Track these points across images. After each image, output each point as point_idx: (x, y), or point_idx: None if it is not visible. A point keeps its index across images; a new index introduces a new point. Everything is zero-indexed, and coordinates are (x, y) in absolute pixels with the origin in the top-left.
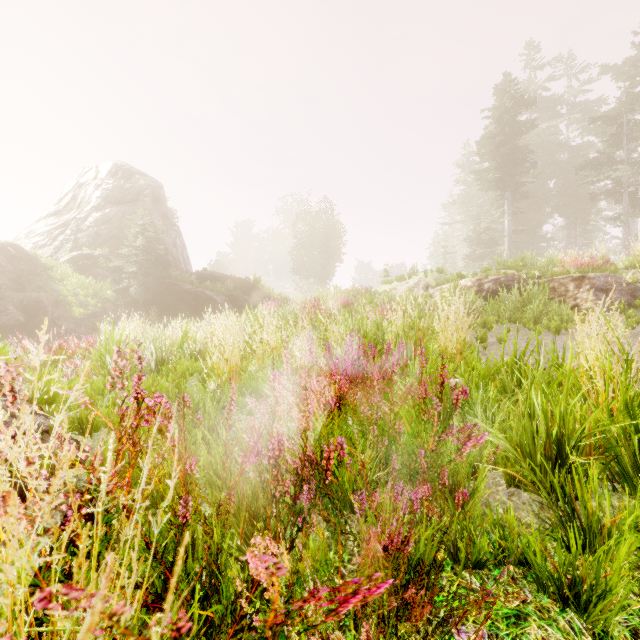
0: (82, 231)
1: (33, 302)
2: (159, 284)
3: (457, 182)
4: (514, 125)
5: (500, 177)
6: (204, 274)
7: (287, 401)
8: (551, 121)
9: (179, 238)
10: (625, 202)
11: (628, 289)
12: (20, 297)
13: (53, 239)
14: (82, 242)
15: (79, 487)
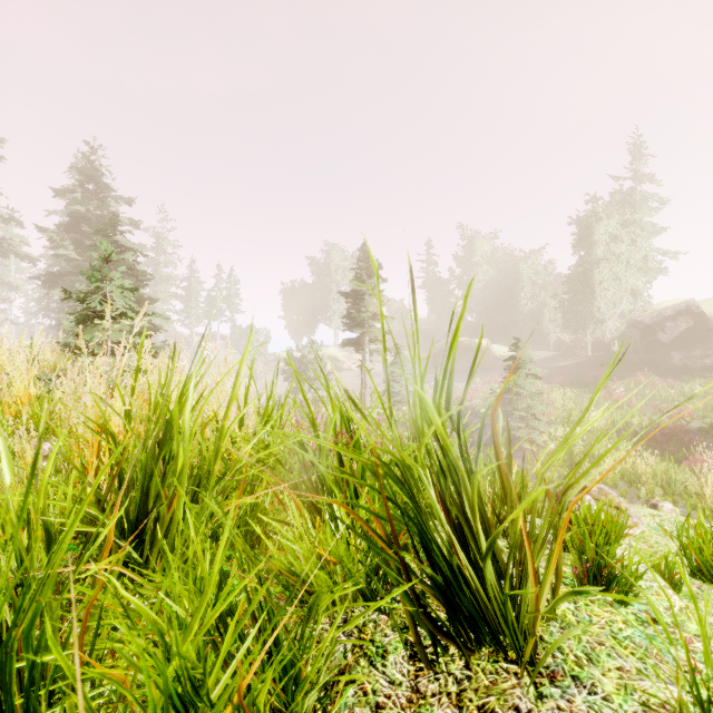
0: None
1: None
2: None
3: None
4: None
5: None
6: None
7: None
8: None
9: None
10: None
11: None
12: None
13: None
14: None
15: None
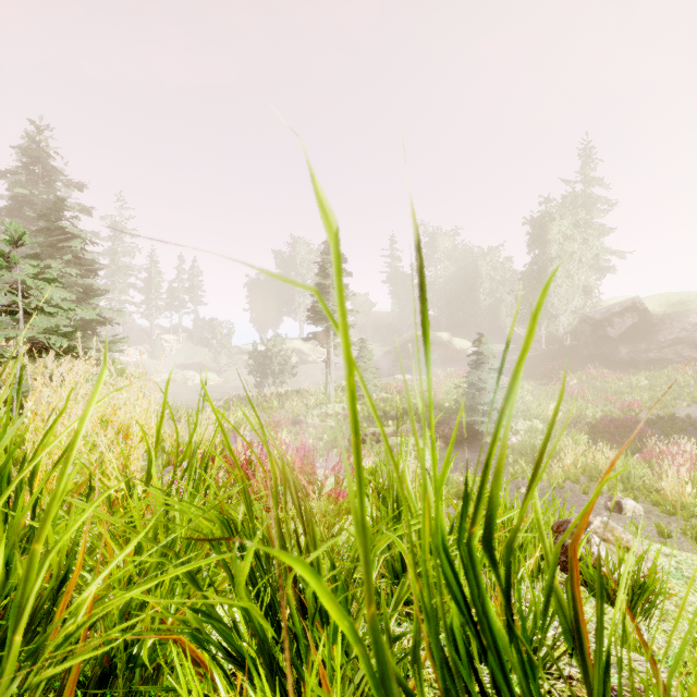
0: None
1: None
2: None
3: None
4: None
5: None
6: None
7: None
8: None
9: None
10: None
11: None
12: None
13: None
14: None
15: None
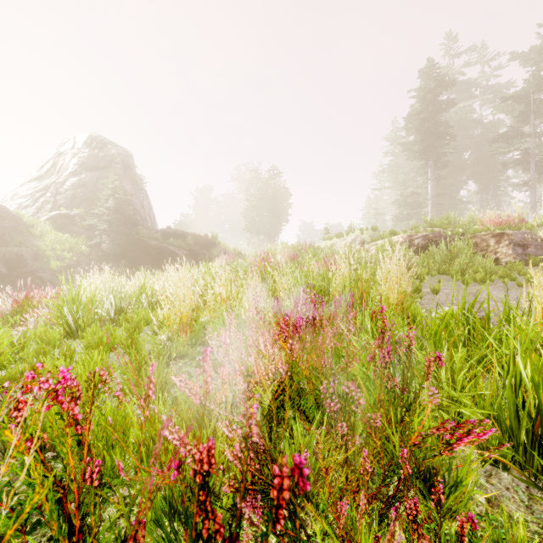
0: (60, 194)
1: (14, 256)
2: (128, 240)
3: (386, 153)
4: (436, 103)
5: (424, 148)
6: (168, 231)
7: (234, 358)
8: (467, 101)
9: (146, 200)
10: (532, 170)
11: (542, 244)
12: (3, 251)
13: (35, 201)
14: (60, 203)
15: (1, 459)
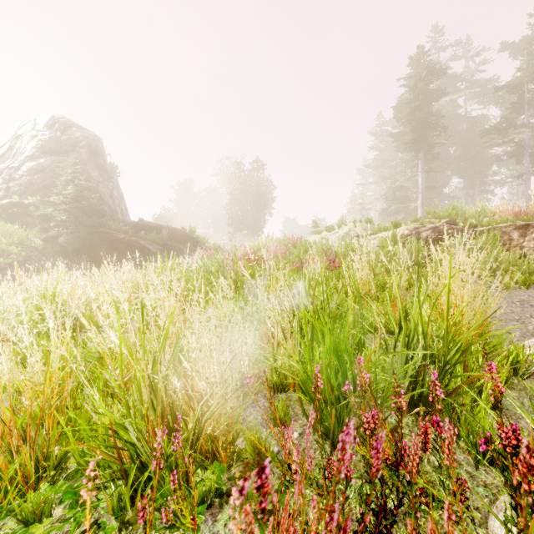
0: (14, 180)
1: None
2: (92, 233)
3: (371, 148)
4: (427, 93)
5: (414, 139)
6: (140, 224)
7: None
8: (454, 95)
9: (117, 190)
10: (527, 162)
11: None
12: None
13: None
14: (14, 191)
15: None
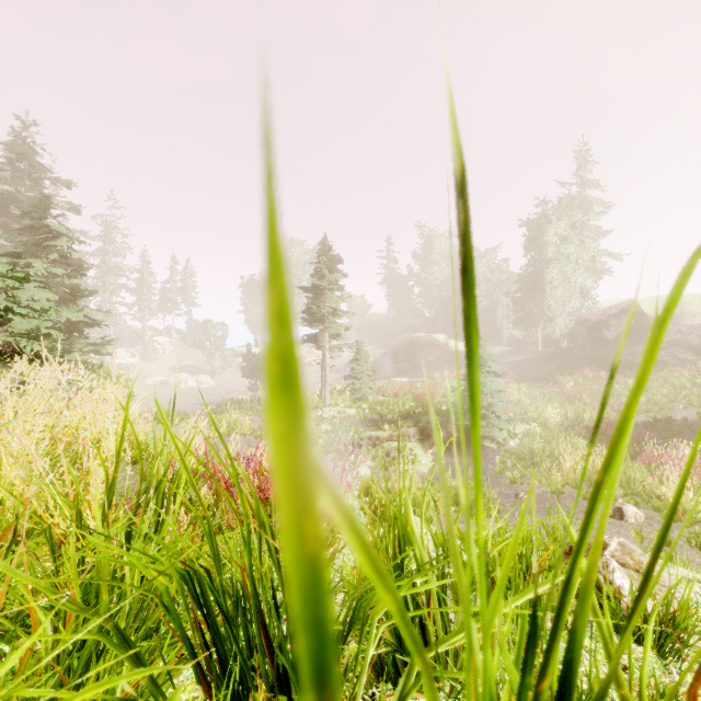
0: None
1: None
2: None
3: None
4: None
5: None
6: None
7: None
8: None
9: None
10: None
11: None
12: None
13: None
14: None
15: None
